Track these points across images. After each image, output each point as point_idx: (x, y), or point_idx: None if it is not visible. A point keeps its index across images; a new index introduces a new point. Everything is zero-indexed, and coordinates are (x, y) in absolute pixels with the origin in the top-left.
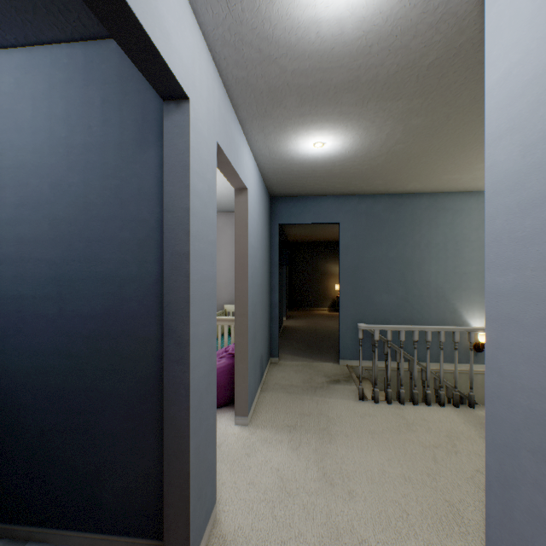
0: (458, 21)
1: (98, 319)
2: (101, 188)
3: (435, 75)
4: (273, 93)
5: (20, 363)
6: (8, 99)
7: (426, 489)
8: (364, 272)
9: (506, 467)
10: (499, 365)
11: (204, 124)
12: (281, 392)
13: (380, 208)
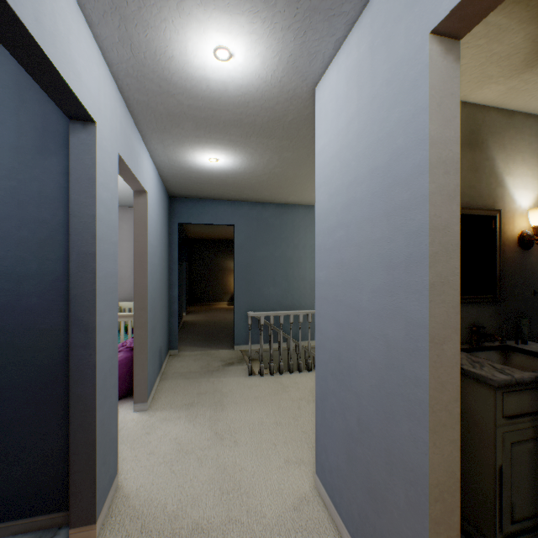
0: (303, 101)
1: None
2: None
3: (295, 128)
4: (172, 117)
5: None
6: None
7: (291, 427)
8: (256, 269)
9: (323, 388)
10: (320, 327)
11: (108, 141)
12: (181, 378)
13: (269, 215)
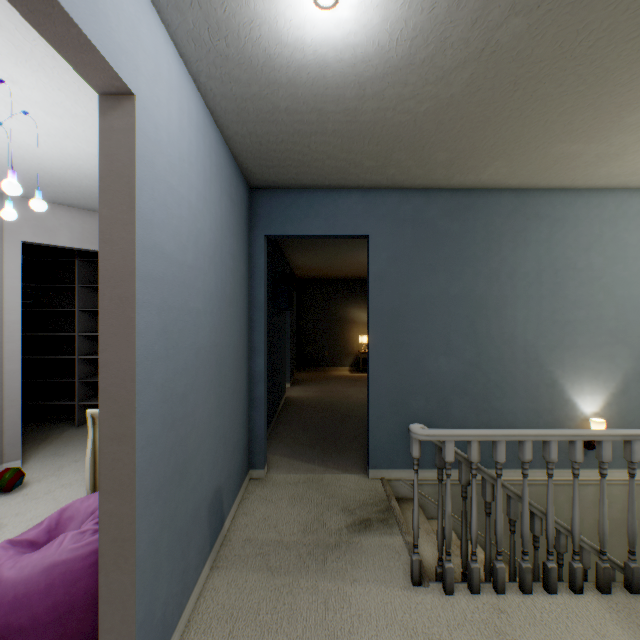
0: None
1: None
2: None
3: None
4: None
5: None
6: None
7: None
8: (410, 320)
9: None
10: None
11: None
12: (255, 567)
13: (436, 212)
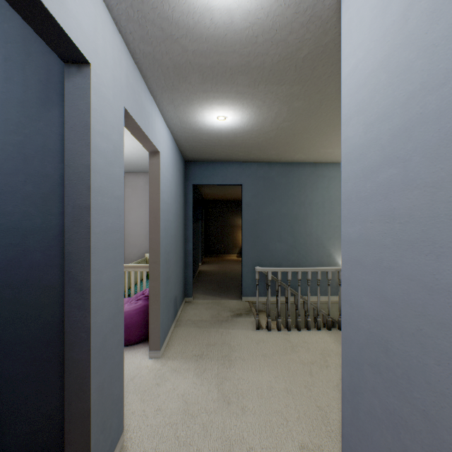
0: (323, 24)
1: None
2: (3, 143)
3: (309, 67)
4: (178, 69)
5: None
6: None
7: (303, 398)
8: (262, 225)
9: (354, 378)
10: (350, 298)
11: (109, 89)
12: (193, 326)
13: (275, 173)
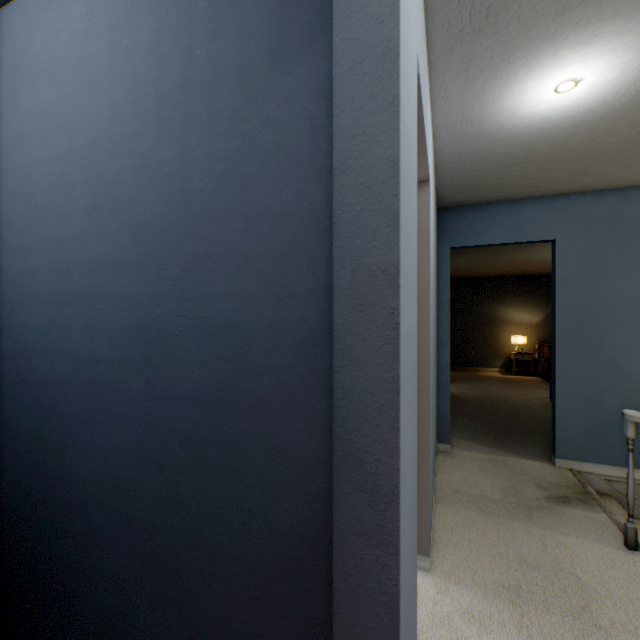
0: None
1: (204, 406)
2: (208, 161)
3: None
4: None
5: (94, 467)
6: (79, 41)
7: None
8: (603, 318)
9: None
10: None
11: None
12: (470, 508)
13: (636, 210)
